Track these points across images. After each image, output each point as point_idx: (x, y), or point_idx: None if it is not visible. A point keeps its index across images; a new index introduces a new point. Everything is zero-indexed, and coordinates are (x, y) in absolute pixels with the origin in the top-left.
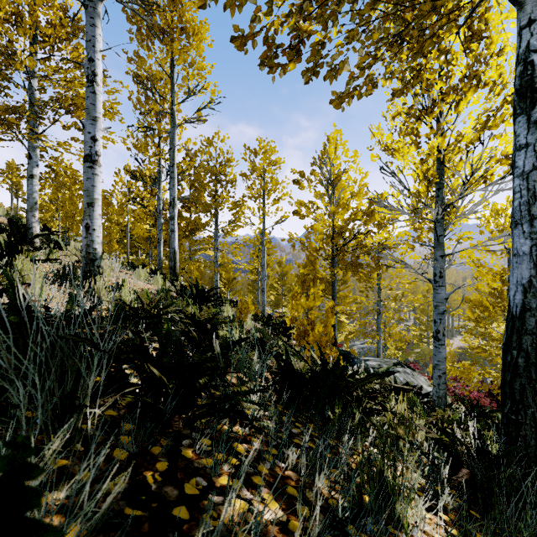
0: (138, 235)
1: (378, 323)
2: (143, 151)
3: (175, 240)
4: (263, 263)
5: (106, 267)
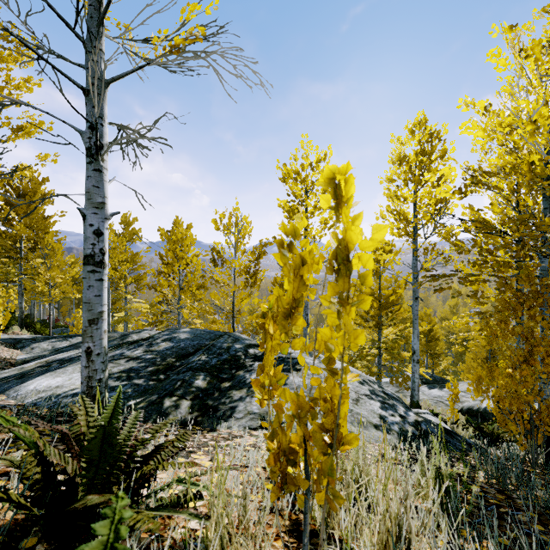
0: None
1: None
2: None
3: None
4: None
5: None
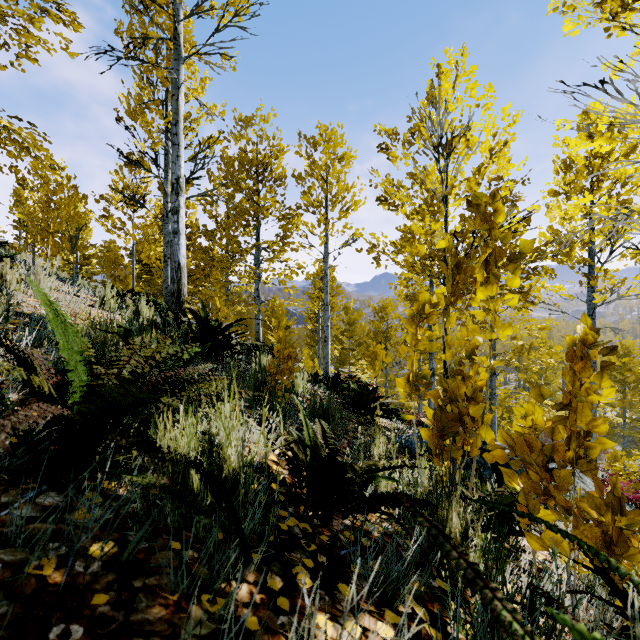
0: (152, 262)
1: (492, 387)
2: (137, 114)
3: (180, 248)
4: (325, 300)
5: (11, 274)
